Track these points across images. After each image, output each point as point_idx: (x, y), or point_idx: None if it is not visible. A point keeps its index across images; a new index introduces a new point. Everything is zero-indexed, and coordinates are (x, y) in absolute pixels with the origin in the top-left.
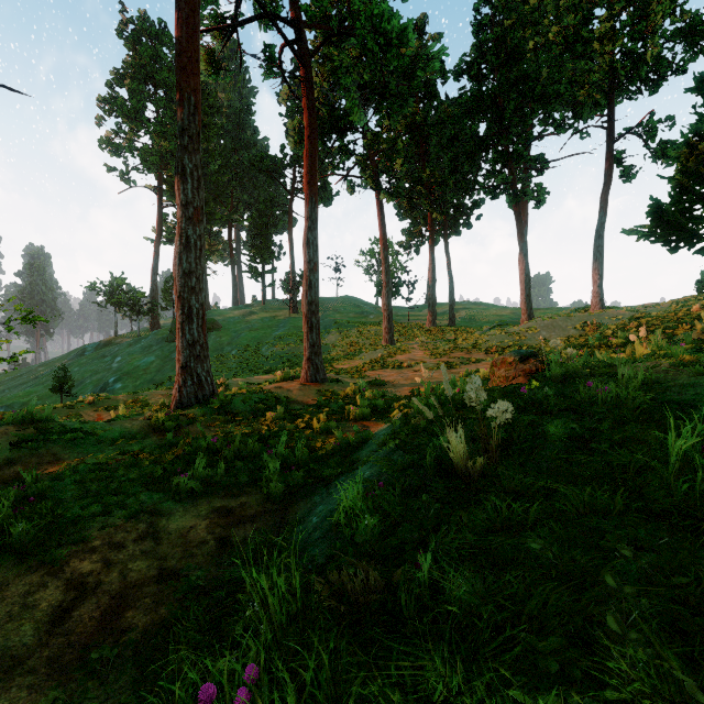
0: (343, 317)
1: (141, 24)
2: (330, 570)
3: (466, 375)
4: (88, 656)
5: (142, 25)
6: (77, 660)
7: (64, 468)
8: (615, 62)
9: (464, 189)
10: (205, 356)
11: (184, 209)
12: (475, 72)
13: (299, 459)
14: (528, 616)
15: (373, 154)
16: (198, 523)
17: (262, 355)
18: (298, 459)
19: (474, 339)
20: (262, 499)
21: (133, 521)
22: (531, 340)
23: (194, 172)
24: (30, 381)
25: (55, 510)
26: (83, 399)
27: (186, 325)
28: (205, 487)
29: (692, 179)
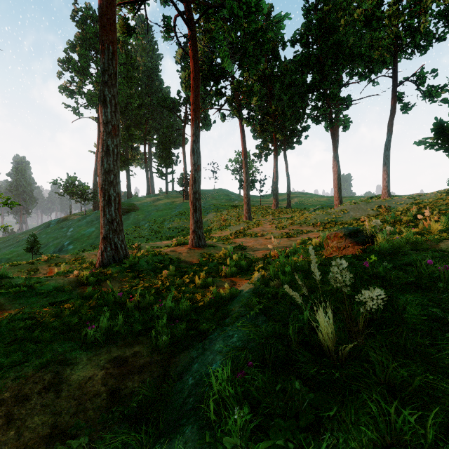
0: (218, 202)
1: (86, 12)
2: None
3: (302, 242)
4: None
5: (87, 13)
6: None
7: (4, 317)
8: (398, 32)
9: (297, 119)
10: (120, 230)
11: (105, 126)
12: (305, 40)
13: (183, 312)
14: None
15: (237, 95)
16: (96, 373)
17: (165, 227)
18: (182, 312)
19: (305, 217)
20: (151, 349)
21: (43, 371)
22: (343, 217)
23: (112, 100)
24: (14, 243)
25: None
26: (40, 258)
27: (106, 208)
28: (107, 337)
29: None
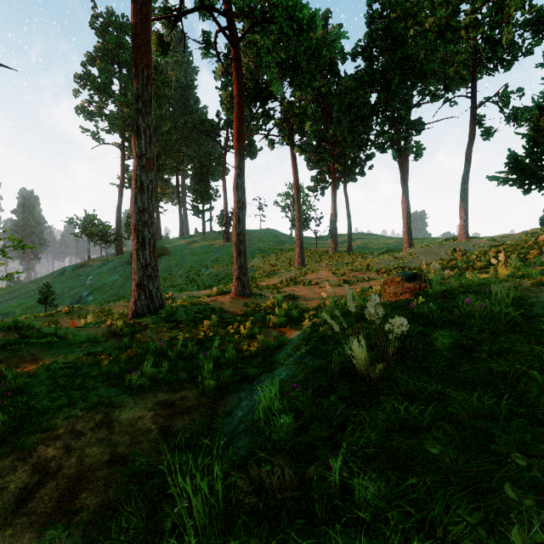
0: (265, 245)
1: (108, 18)
2: (251, 464)
3: (362, 291)
4: (45, 534)
5: (109, 19)
6: (35, 539)
7: (39, 366)
8: (477, 45)
9: (359, 146)
10: (155, 276)
11: (138, 160)
12: (368, 54)
13: (229, 360)
14: (432, 522)
15: (288, 118)
16: (145, 414)
17: (202, 275)
18: (228, 360)
19: (367, 262)
20: (198, 394)
21: (92, 412)
22: (412, 263)
23: (146, 130)
24: (22, 294)
25: (28, 403)
26: (60, 309)
27: (140, 251)
28: (152, 383)
29: (542, 136)
